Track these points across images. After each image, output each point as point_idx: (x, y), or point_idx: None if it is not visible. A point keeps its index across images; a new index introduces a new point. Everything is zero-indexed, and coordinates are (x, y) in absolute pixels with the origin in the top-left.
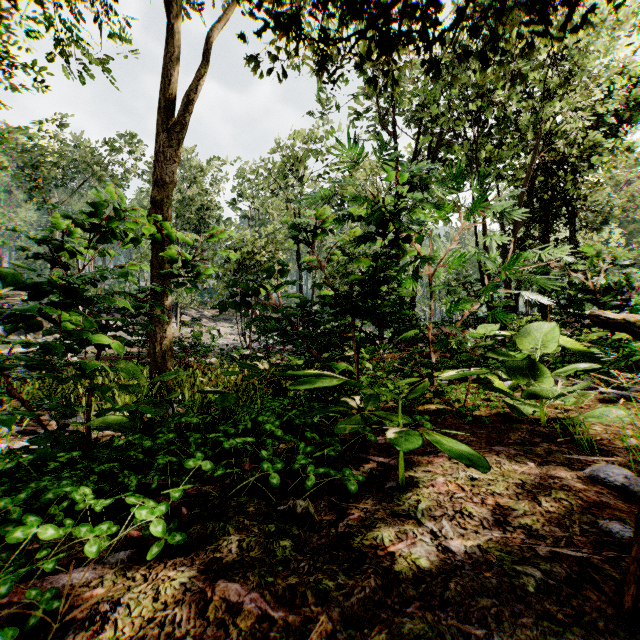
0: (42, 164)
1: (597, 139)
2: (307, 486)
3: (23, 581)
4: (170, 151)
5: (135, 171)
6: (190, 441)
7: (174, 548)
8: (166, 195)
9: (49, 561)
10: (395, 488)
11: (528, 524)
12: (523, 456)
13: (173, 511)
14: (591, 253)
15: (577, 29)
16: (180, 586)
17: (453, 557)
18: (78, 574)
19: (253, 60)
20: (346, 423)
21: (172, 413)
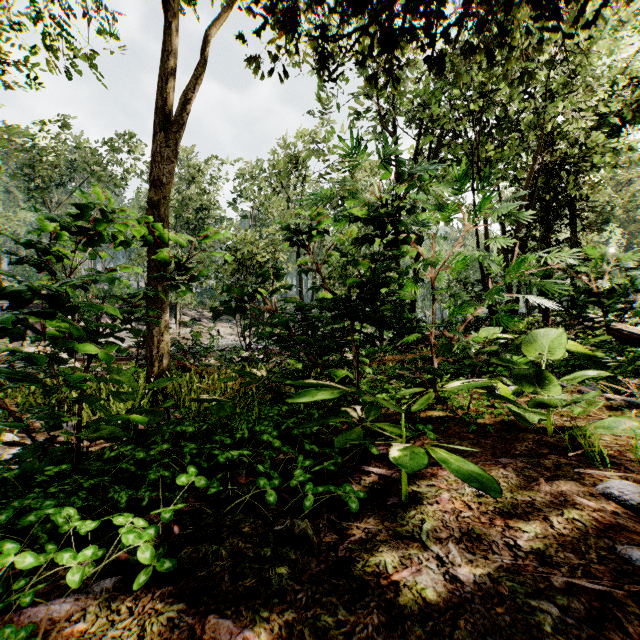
0: (41, 164)
1: (600, 139)
2: (305, 507)
3: (0, 613)
4: (167, 151)
5: (134, 171)
6: (185, 452)
7: (163, 575)
8: (163, 196)
9: (27, 593)
10: (398, 505)
11: (541, 549)
12: (531, 469)
13: (164, 530)
14: (595, 255)
15: (588, 23)
16: (168, 621)
17: (462, 588)
18: (59, 605)
19: (250, 57)
20: (346, 436)
21: (167, 420)
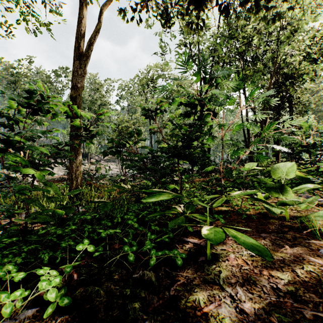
0: (19, 82)
1: (306, 66)
2: (150, 264)
3: None
4: (80, 70)
5: (67, 85)
6: (85, 230)
7: (64, 307)
8: (78, 94)
9: None
10: (205, 261)
11: (293, 291)
12: (280, 240)
13: (69, 277)
14: (305, 125)
15: None
16: None
17: (247, 317)
18: None
19: (121, 11)
20: (175, 221)
21: (77, 212)
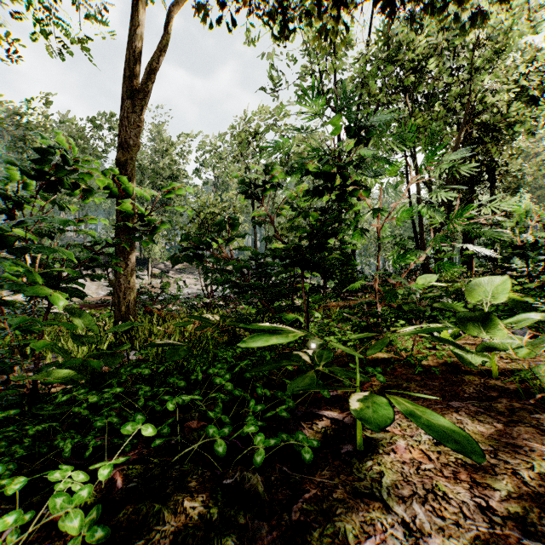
0: (31, 137)
1: (520, 110)
2: (256, 463)
3: None
4: (133, 116)
5: (112, 144)
6: (139, 394)
7: (96, 543)
8: (130, 157)
9: None
10: (353, 454)
11: (519, 514)
12: (485, 414)
13: (108, 483)
14: (519, 211)
15: None
16: None
17: None
18: None
19: (203, 8)
20: (299, 381)
21: (127, 362)
